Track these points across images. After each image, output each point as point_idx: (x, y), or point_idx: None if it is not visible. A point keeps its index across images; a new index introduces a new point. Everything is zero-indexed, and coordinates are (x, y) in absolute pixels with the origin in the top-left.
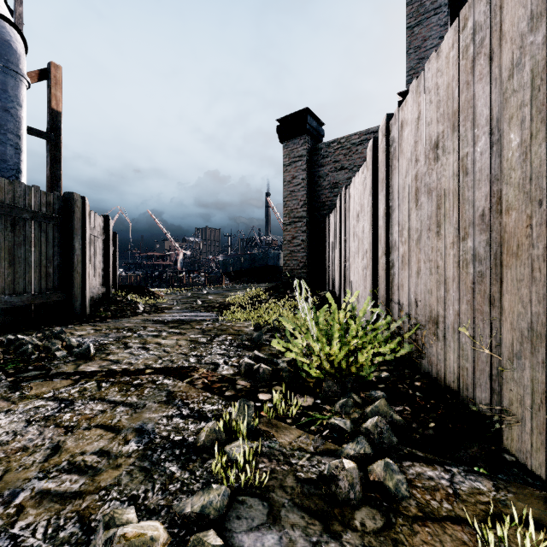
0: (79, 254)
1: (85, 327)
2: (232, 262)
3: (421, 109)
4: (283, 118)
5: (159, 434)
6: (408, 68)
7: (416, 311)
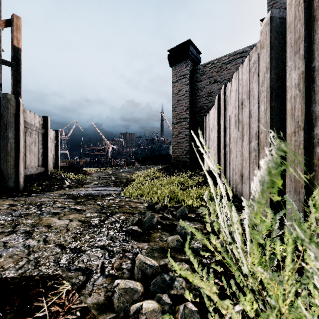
0: (13, 142)
1: (5, 202)
2: (140, 152)
3: None
4: (172, 49)
5: None
6: (268, 0)
7: None
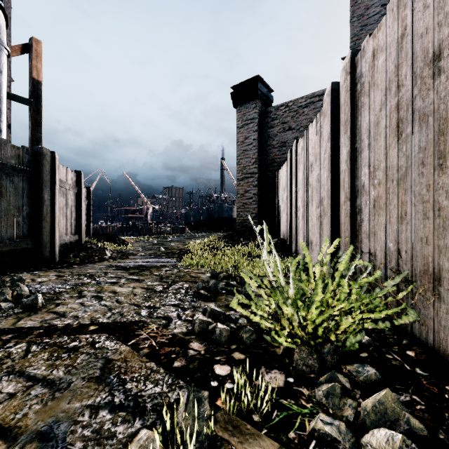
0: (49, 204)
1: (49, 273)
2: (192, 215)
3: (408, 23)
4: (236, 85)
5: (69, 447)
6: (351, 35)
7: (398, 262)
